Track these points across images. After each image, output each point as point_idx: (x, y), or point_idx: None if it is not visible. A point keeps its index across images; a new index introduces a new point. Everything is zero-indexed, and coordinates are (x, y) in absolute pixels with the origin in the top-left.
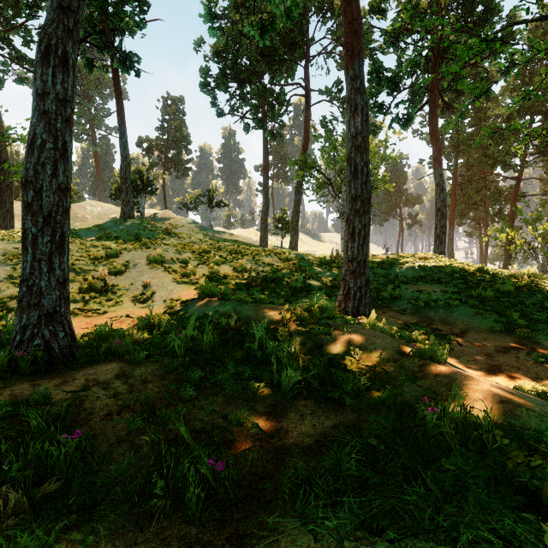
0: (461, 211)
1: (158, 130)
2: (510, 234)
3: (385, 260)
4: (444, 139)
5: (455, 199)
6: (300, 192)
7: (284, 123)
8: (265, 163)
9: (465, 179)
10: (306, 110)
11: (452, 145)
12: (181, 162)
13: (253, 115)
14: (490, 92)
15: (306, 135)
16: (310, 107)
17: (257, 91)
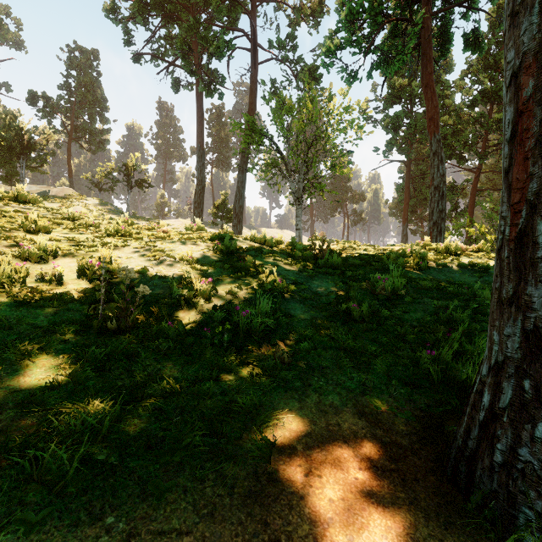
0: (411, 207)
1: (63, 89)
2: (482, 228)
3: (411, 254)
4: (402, 125)
5: (409, 193)
6: (244, 170)
7: (225, 78)
8: (200, 128)
9: (415, 174)
10: (252, 67)
11: (409, 133)
12: (94, 131)
13: (180, 53)
14: (483, 48)
15: (252, 100)
16: (257, 65)
17: (187, 25)
